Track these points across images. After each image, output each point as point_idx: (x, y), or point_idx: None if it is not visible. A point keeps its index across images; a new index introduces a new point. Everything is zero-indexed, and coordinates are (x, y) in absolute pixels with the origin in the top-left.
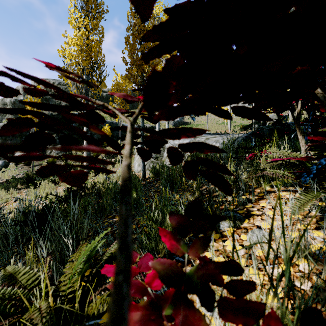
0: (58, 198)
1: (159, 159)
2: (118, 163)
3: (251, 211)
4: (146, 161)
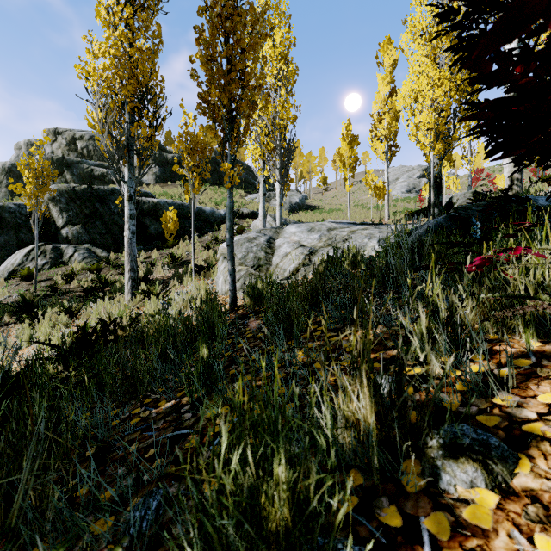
0: (55, 350)
1: (264, 269)
2: (190, 277)
3: (520, 421)
4: None
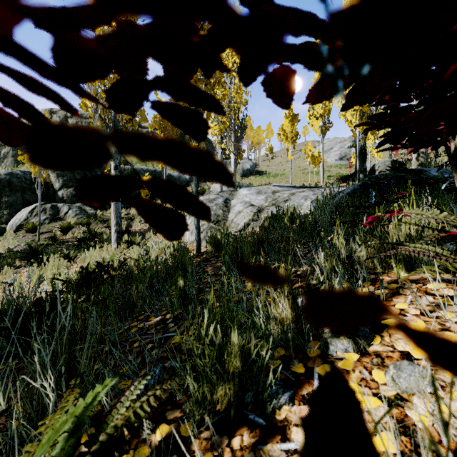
0: (66, 285)
1: (222, 223)
2: None
3: (382, 319)
4: (175, 240)
